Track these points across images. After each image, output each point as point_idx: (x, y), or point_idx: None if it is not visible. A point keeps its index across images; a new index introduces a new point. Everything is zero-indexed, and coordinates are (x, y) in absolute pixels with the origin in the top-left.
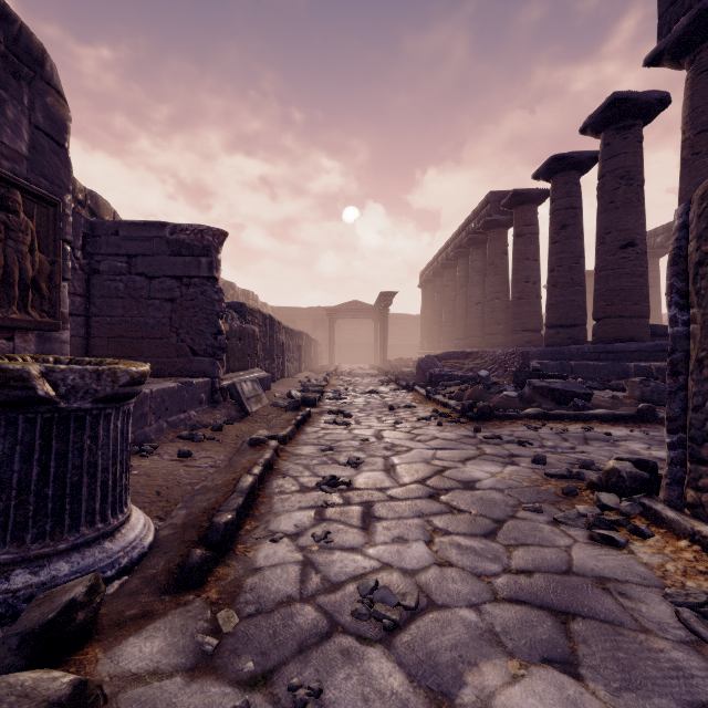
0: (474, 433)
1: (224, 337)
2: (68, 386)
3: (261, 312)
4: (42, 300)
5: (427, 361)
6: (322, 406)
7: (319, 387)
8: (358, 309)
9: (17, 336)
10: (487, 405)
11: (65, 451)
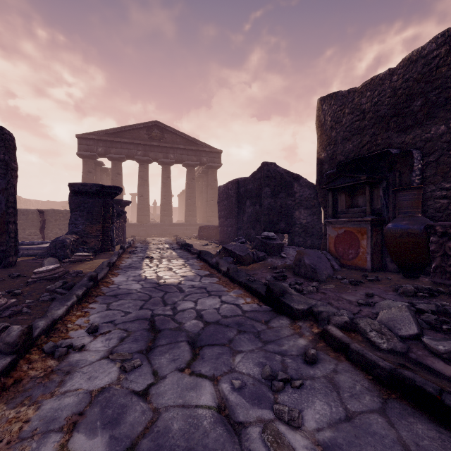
0: None
1: None
2: None
3: None
4: None
5: None
6: None
7: None
8: None
9: None
10: None
11: None
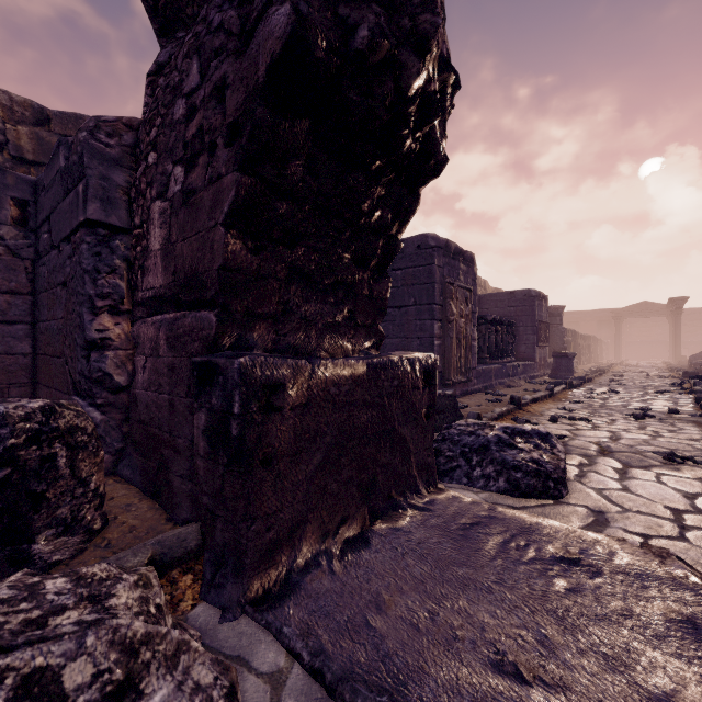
0: (678, 380)
1: (565, 345)
2: (570, 355)
3: (570, 330)
4: (547, 341)
5: (697, 355)
6: (608, 374)
7: (606, 368)
8: (648, 309)
9: (545, 348)
10: (693, 372)
11: (569, 363)
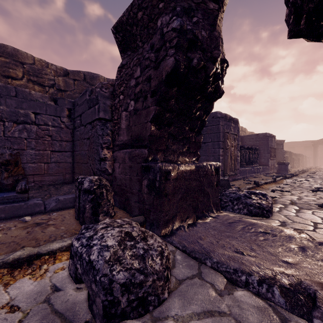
0: None
1: (285, 158)
2: (286, 163)
3: (288, 151)
4: (275, 157)
5: None
6: (307, 172)
7: (306, 169)
8: None
9: (274, 160)
10: None
11: (286, 167)
